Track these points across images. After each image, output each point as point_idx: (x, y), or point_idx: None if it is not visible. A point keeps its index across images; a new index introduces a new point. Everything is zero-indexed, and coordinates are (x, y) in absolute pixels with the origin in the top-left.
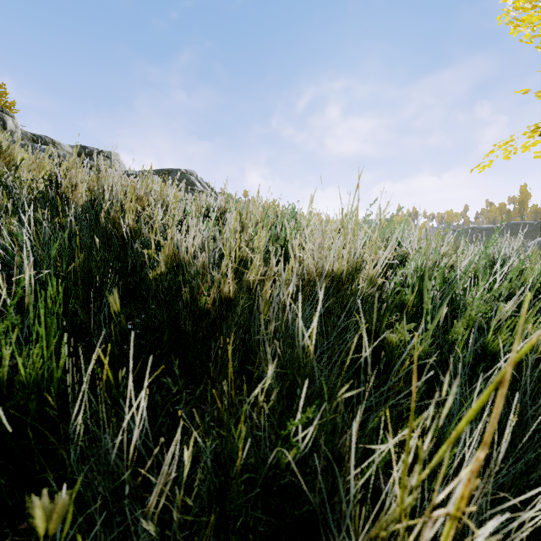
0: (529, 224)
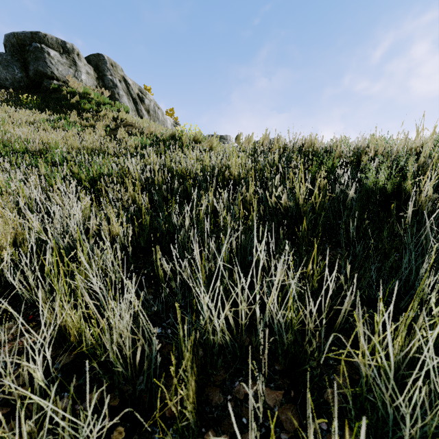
0: None
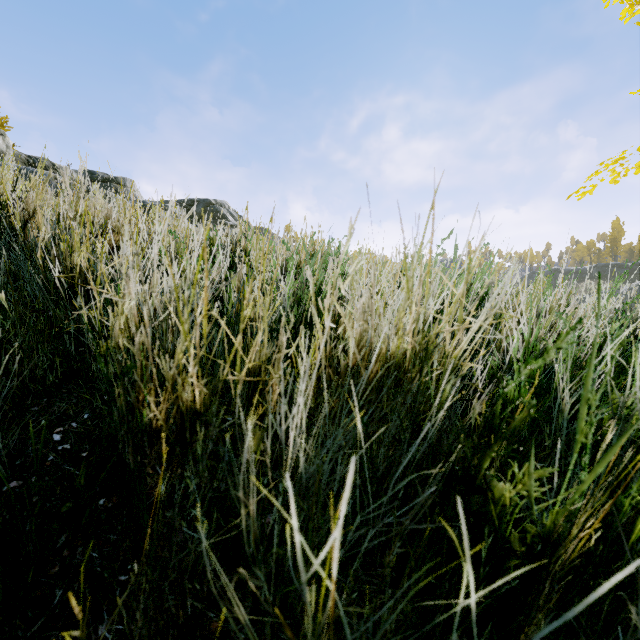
0: (623, 265)
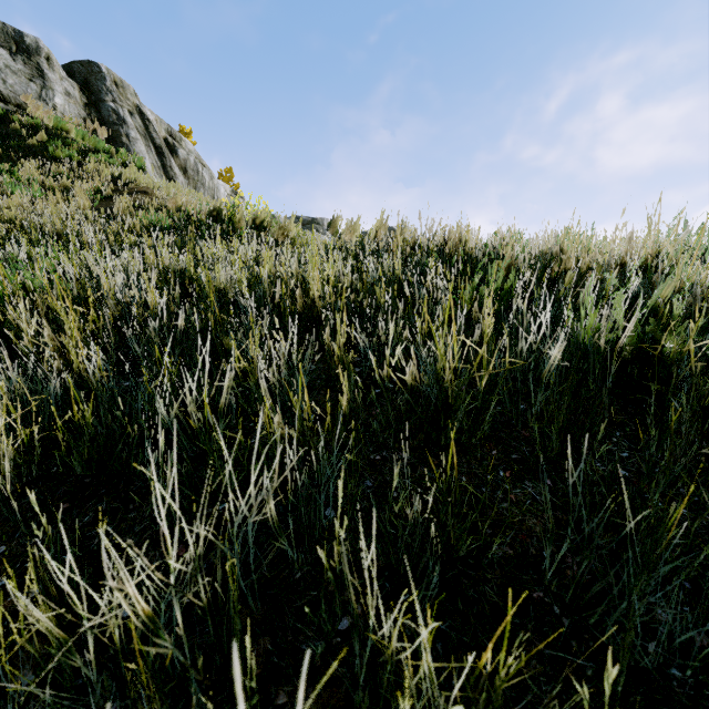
0: None
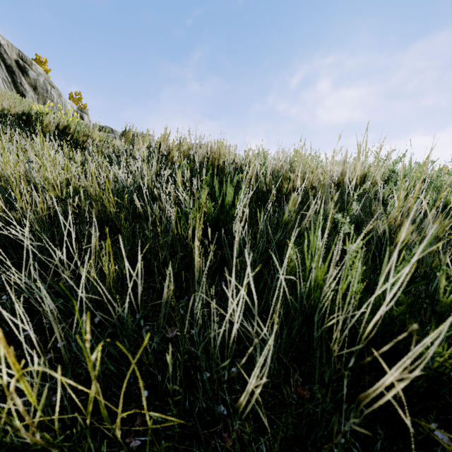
0: None
